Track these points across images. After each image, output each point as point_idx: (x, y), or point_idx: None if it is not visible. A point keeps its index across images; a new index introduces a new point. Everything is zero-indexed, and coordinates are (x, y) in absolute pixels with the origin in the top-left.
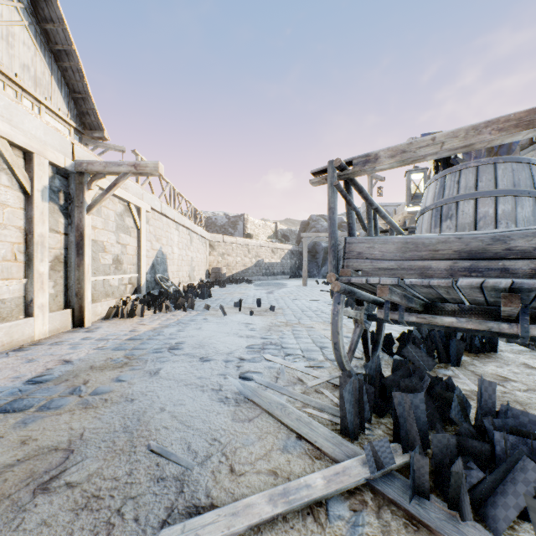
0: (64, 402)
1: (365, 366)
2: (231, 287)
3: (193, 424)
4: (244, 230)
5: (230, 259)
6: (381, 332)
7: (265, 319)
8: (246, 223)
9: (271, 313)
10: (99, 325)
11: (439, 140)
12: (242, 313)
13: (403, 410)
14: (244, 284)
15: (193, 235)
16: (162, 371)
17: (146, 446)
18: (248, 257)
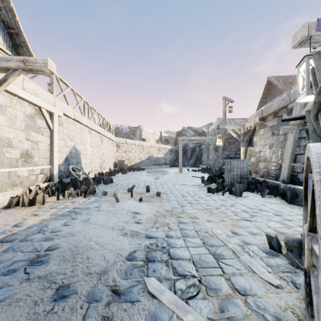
0: None
1: None
2: (130, 174)
3: None
4: (140, 136)
5: (131, 154)
6: None
7: (152, 206)
8: (142, 131)
9: (157, 199)
10: None
11: None
12: (133, 199)
13: None
14: (139, 171)
15: (104, 138)
16: None
17: None
18: (142, 153)
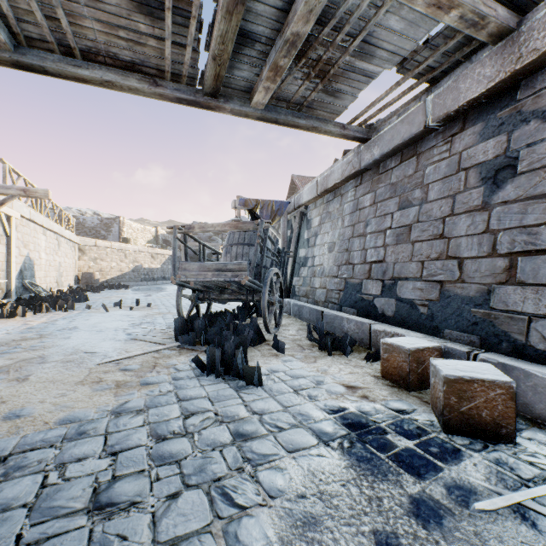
0: (16, 350)
1: (189, 317)
2: (107, 292)
3: (104, 347)
4: (120, 234)
5: (104, 264)
6: (209, 307)
7: (143, 312)
8: (123, 226)
9: (148, 308)
10: None
11: (214, 226)
12: (123, 310)
13: (196, 326)
14: (120, 289)
15: (62, 239)
16: (72, 337)
17: (83, 353)
18: (125, 262)
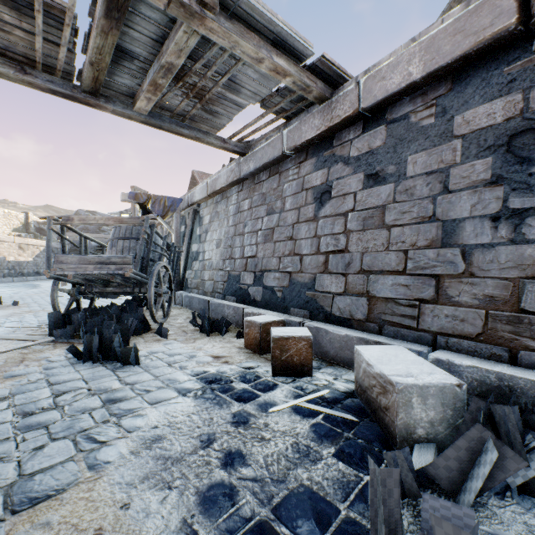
0: None
1: (67, 311)
2: None
3: None
4: None
5: None
6: (93, 302)
7: (7, 311)
8: None
9: (15, 307)
10: None
11: (97, 219)
12: None
13: (75, 319)
14: None
15: None
16: None
17: None
18: None
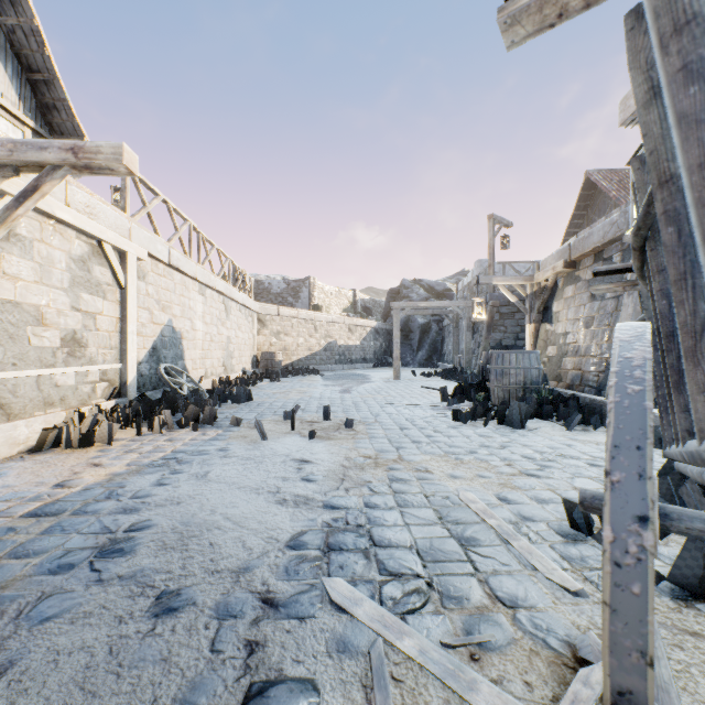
0: None
1: None
2: (288, 382)
3: None
4: (309, 300)
5: (289, 340)
6: None
7: (337, 449)
8: (313, 289)
9: (348, 434)
10: (6, 467)
11: None
12: (296, 434)
13: None
14: (308, 376)
15: (231, 304)
16: None
17: None
18: (314, 337)
